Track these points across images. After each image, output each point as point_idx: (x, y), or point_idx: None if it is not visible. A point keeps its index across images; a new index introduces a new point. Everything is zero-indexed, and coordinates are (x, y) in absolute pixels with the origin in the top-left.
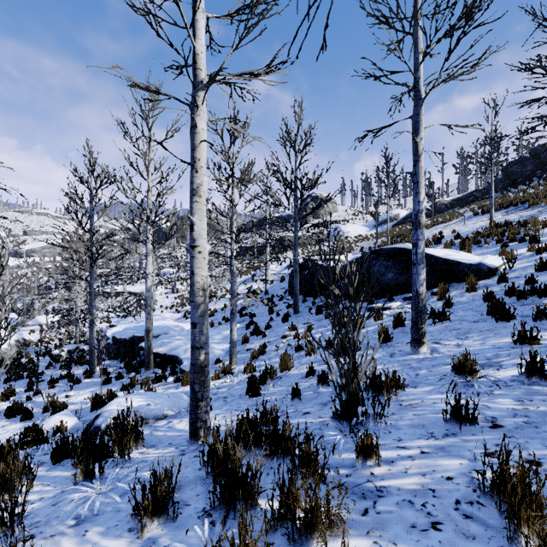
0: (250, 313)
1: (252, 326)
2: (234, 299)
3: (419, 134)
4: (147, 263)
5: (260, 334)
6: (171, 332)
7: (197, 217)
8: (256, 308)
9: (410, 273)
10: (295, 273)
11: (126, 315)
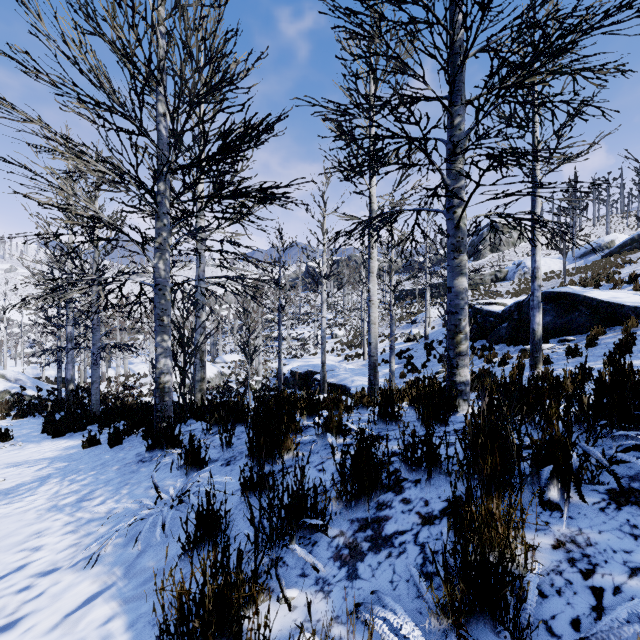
0: (408, 355)
1: (409, 366)
2: (393, 337)
3: (535, 209)
4: (322, 310)
5: (416, 372)
6: (337, 369)
7: (372, 285)
8: (415, 352)
9: (569, 316)
10: None
11: (292, 358)
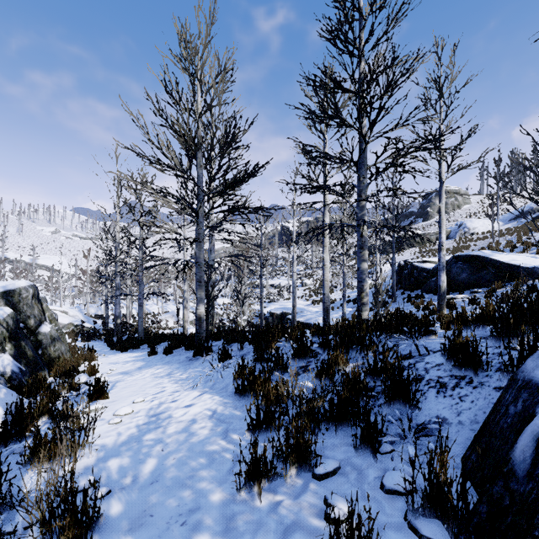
0: None
1: None
2: (344, 288)
3: (441, 201)
4: (293, 266)
5: None
6: (305, 311)
7: (325, 254)
8: None
9: (480, 273)
10: (392, 272)
11: (270, 301)
